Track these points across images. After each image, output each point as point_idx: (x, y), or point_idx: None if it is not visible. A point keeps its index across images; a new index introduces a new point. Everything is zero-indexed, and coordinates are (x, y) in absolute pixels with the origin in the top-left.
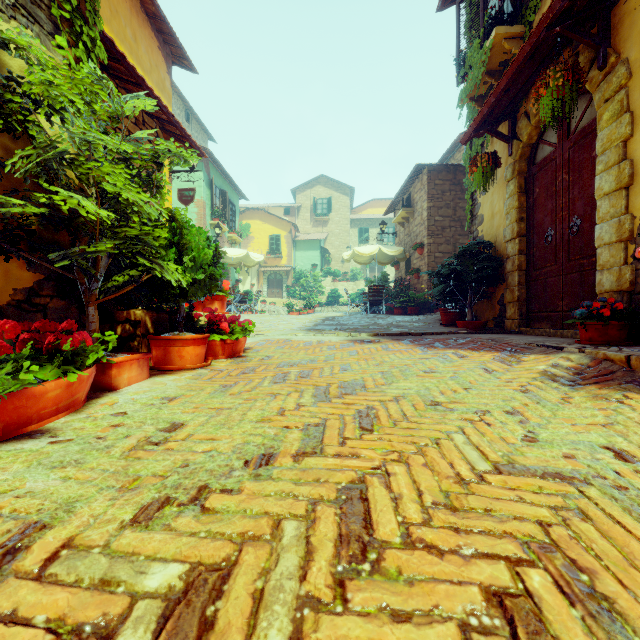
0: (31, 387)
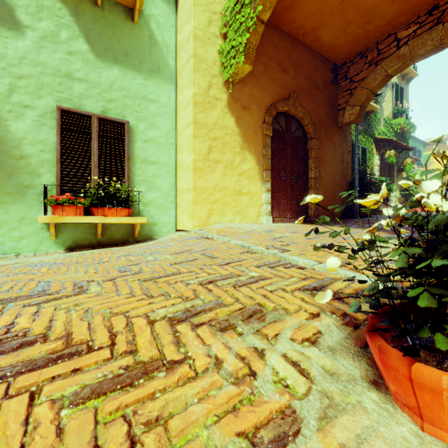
0: (415, 208)
